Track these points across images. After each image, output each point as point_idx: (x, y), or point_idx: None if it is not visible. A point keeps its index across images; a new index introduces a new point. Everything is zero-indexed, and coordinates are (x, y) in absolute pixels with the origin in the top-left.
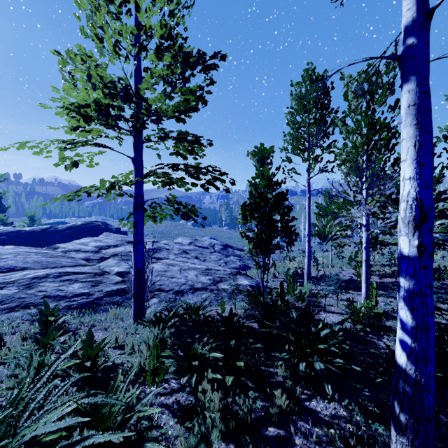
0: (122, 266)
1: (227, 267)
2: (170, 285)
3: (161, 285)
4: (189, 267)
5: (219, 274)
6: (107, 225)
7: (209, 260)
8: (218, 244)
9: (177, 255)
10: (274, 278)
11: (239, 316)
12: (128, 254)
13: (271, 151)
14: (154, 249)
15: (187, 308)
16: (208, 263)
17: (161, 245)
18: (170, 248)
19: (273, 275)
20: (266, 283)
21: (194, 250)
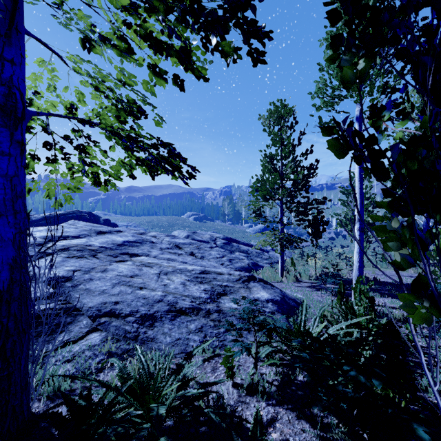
0: (63, 267)
1: (232, 267)
2: (133, 303)
3: (116, 303)
4: (175, 268)
5: (221, 281)
6: (93, 216)
7: (208, 257)
8: (221, 238)
9: (163, 251)
10: (296, 282)
11: (268, 392)
12: (86, 248)
13: (292, 110)
14: (132, 242)
15: (142, 376)
16: (206, 261)
17: (147, 237)
18: (158, 242)
19: (294, 278)
20: (289, 291)
21: (189, 245)
